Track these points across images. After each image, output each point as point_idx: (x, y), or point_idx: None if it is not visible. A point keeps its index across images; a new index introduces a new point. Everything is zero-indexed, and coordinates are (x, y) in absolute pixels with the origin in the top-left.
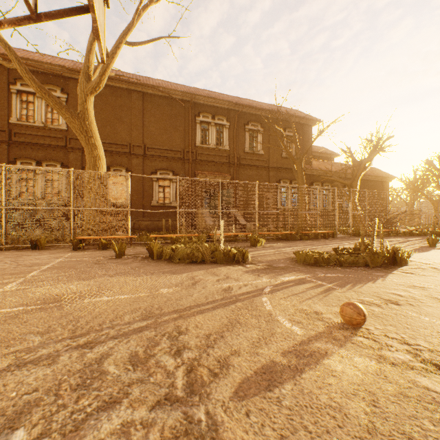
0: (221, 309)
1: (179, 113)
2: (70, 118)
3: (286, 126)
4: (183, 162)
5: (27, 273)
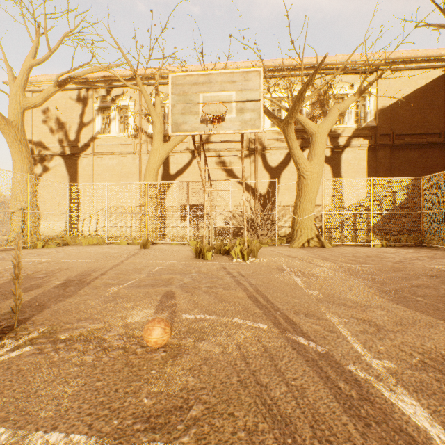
0: (251, 302)
1: None
2: None
3: None
4: None
5: (366, 264)
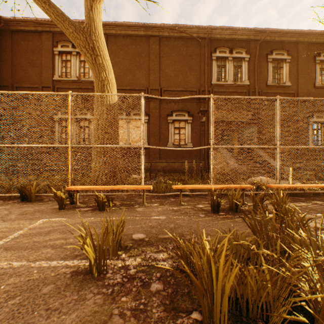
0: None
1: (194, 52)
2: (74, 33)
3: (320, 50)
4: (199, 102)
5: None
